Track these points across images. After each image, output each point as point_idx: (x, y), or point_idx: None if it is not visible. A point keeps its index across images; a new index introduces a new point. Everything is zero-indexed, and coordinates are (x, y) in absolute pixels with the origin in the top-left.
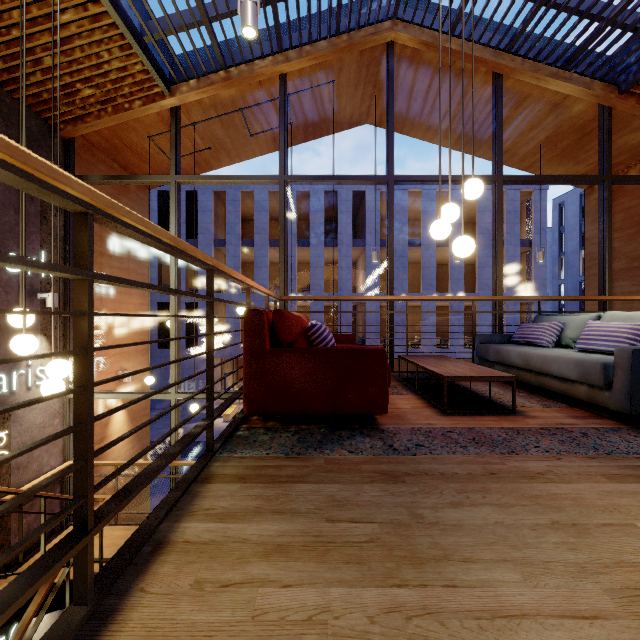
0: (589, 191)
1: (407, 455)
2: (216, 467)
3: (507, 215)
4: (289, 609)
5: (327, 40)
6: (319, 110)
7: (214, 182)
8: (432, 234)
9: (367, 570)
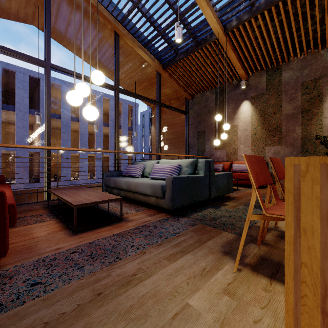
0: (153, 109)
1: (11, 309)
2: None
3: (123, 114)
4: None
5: None
6: None
7: None
8: (68, 100)
9: None
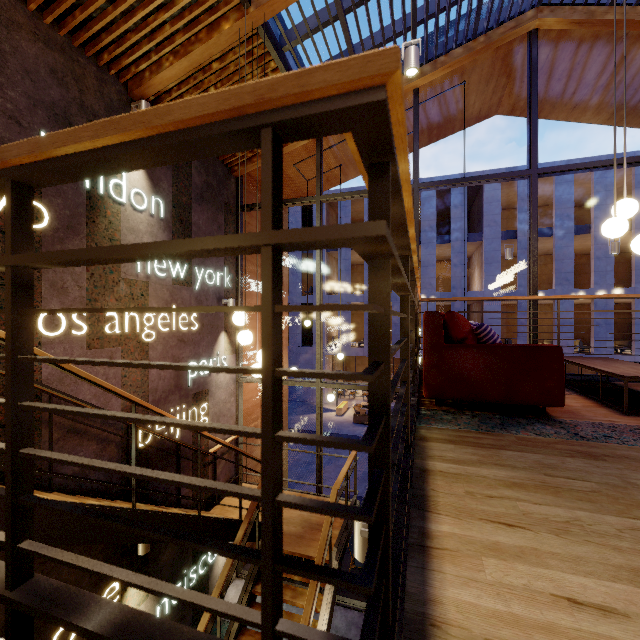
0: None
1: (598, 442)
2: (424, 432)
3: None
4: (548, 515)
5: (462, 46)
6: (446, 112)
7: (352, 197)
8: (604, 233)
9: (600, 506)
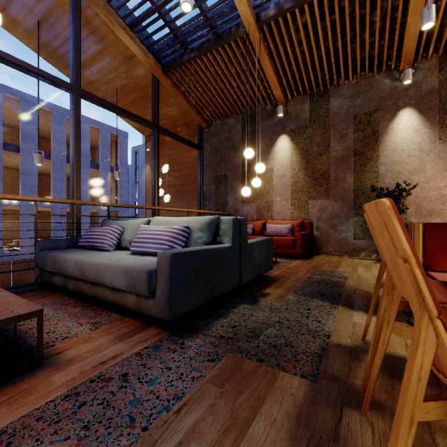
0: (148, 139)
1: None
2: None
3: (102, 147)
4: None
5: None
6: None
7: None
8: None
9: None
